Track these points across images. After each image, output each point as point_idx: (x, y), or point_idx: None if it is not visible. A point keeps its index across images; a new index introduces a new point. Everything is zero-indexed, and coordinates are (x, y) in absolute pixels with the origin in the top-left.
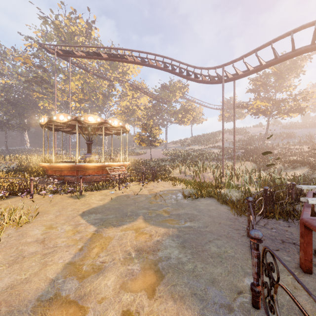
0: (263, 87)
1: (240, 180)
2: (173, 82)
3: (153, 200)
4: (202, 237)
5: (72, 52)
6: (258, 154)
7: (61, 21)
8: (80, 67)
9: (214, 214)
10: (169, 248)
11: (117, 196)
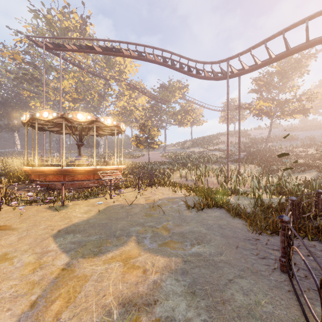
0: (266, 87)
1: (247, 186)
2: (172, 81)
3: (150, 211)
4: (217, 272)
5: (63, 45)
6: (262, 157)
7: (54, 16)
8: (74, 64)
9: (226, 231)
10: (172, 296)
11: (107, 206)
